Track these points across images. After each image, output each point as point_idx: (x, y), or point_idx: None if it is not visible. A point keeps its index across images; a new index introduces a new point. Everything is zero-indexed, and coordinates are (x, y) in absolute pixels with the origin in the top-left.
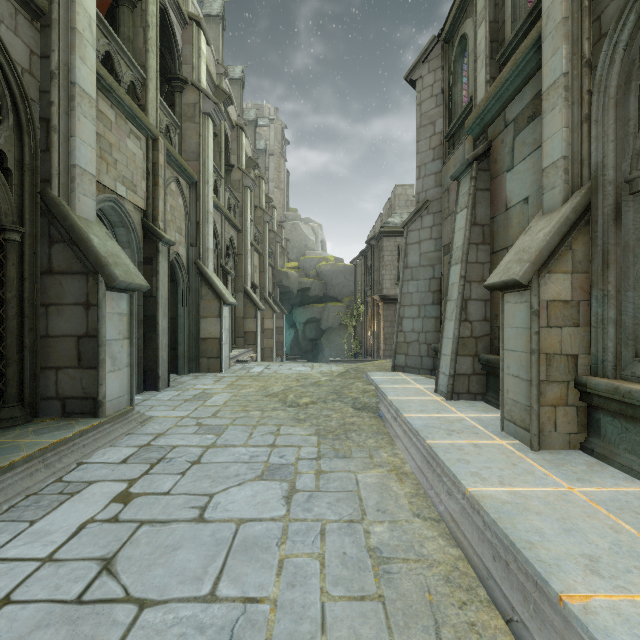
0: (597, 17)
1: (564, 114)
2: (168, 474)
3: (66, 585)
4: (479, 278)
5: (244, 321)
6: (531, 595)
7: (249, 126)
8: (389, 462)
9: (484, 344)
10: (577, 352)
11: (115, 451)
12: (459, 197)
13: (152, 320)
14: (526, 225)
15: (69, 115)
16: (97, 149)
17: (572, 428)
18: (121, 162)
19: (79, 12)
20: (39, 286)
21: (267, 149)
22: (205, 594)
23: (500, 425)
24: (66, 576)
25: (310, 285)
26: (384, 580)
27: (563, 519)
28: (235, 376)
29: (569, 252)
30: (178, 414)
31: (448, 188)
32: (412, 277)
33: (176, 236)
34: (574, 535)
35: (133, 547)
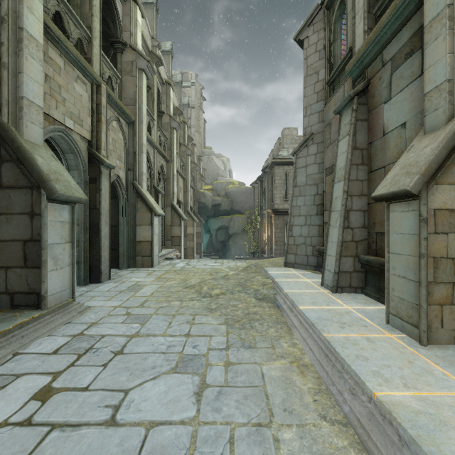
0: None
1: (448, 41)
2: (91, 366)
3: None
4: (359, 193)
5: (171, 228)
6: None
7: (176, 86)
8: (290, 353)
9: (363, 247)
10: None
11: (51, 340)
12: (341, 127)
13: (96, 227)
14: (403, 146)
15: (17, 55)
16: (47, 88)
17: None
18: (69, 101)
19: None
20: None
21: (190, 104)
22: None
23: (385, 318)
24: None
25: (221, 202)
26: None
27: None
28: (163, 270)
29: (454, 165)
30: (112, 304)
31: (329, 123)
32: (300, 194)
33: (117, 162)
34: None
35: None
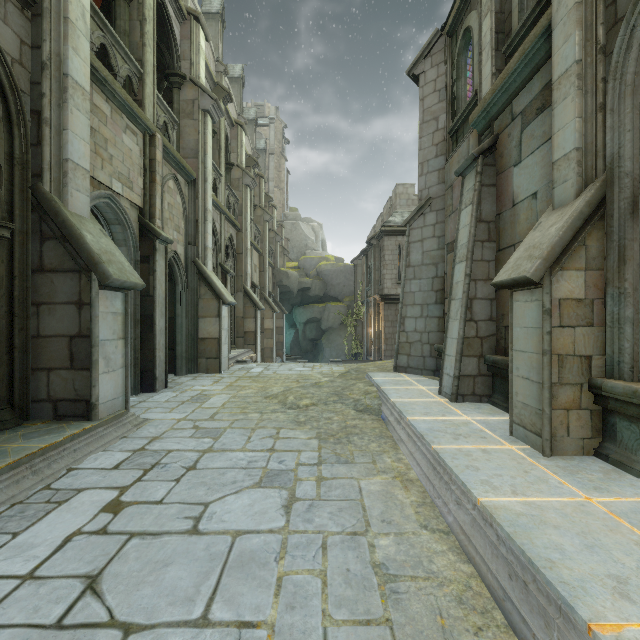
0: (612, 1)
1: (577, 103)
2: (162, 481)
3: (46, 607)
4: (485, 276)
5: (244, 321)
6: (554, 621)
7: (249, 125)
8: (393, 468)
9: (490, 344)
10: (591, 353)
11: (108, 456)
12: (464, 193)
13: (149, 320)
14: (534, 221)
15: (61, 107)
16: (92, 144)
17: (586, 433)
18: (117, 158)
19: (72, 1)
20: (30, 284)
21: (267, 148)
22: (197, 617)
23: (509, 429)
24: (47, 596)
25: (310, 285)
26: (391, 601)
27: (584, 533)
28: (234, 377)
29: (582, 248)
30: (175, 416)
31: (452, 185)
32: (414, 276)
33: (174, 234)
34: (597, 552)
35: (121, 563)
